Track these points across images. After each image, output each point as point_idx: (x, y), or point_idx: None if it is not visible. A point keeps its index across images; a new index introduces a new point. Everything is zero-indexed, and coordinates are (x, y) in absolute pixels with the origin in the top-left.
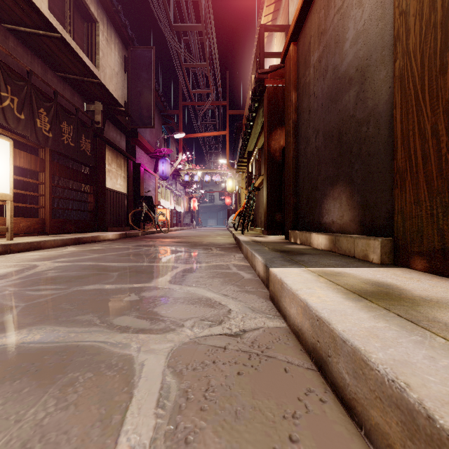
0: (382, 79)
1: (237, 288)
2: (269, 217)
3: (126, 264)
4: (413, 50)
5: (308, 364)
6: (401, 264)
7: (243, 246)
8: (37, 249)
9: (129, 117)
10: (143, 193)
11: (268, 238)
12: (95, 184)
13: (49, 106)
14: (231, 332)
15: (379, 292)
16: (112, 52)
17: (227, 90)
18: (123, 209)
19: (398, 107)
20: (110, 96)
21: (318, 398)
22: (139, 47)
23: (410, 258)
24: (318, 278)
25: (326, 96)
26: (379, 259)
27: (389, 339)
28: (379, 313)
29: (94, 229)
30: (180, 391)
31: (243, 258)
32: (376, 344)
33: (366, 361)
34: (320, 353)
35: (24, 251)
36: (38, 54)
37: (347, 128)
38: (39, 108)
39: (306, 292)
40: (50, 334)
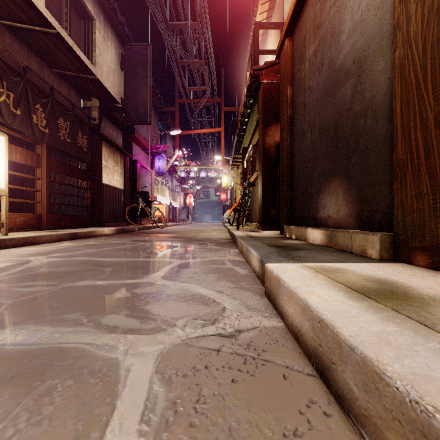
0: (380, 70)
1: (232, 284)
2: (263, 213)
3: (120, 260)
4: (414, 38)
5: (308, 369)
6: (401, 259)
7: (238, 241)
8: (32, 244)
9: (126, 114)
10: (139, 189)
11: (263, 233)
12: (91, 179)
13: (45, 102)
14: (225, 333)
15: (383, 291)
16: (109, 49)
17: (223, 87)
18: (119, 204)
19: (398, 98)
20: (106, 93)
21: (322, 411)
22: (136, 44)
23: (411, 254)
24: (317, 274)
25: (322, 90)
26: (378, 254)
27: (403, 346)
28: (387, 315)
29: (91, 225)
30: (168, 402)
31: (238, 253)
32: (389, 353)
33: (380, 375)
34: (322, 358)
35: (19, 246)
36: (35, 50)
37: (344, 121)
38: (35, 104)
39: (305, 290)
40: (32, 335)
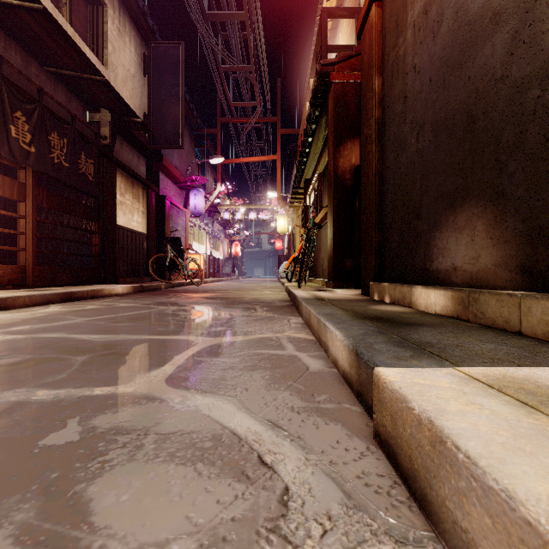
0: None
1: (298, 400)
2: (335, 264)
3: (113, 338)
4: None
5: None
6: None
7: (302, 306)
8: (1, 309)
9: (150, 134)
10: (169, 234)
11: (336, 293)
12: (101, 219)
13: (30, 109)
14: None
15: None
16: (126, 47)
17: (278, 102)
18: (141, 254)
19: None
20: (121, 101)
21: None
22: (163, 42)
23: None
24: (536, 417)
25: (439, 63)
26: None
27: None
28: None
29: (100, 280)
30: None
31: (302, 325)
32: None
33: None
34: None
35: None
36: (17, 38)
37: (488, 102)
38: (15, 110)
39: None
40: None
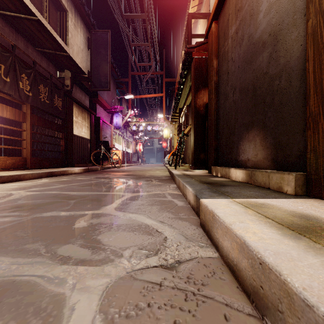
0: (293, 39)
1: (172, 215)
2: (195, 156)
3: (83, 193)
4: None
5: (248, 308)
6: (314, 195)
7: (176, 178)
8: (18, 180)
9: (91, 82)
10: (102, 139)
11: (195, 172)
12: (65, 131)
13: (29, 72)
14: (166, 264)
15: (312, 227)
16: (78, 34)
17: (164, 63)
18: (86, 150)
19: (311, 60)
20: (76, 66)
21: None
22: (99, 31)
23: (323, 190)
24: (246, 209)
25: (242, 59)
26: (293, 190)
27: None
28: None
29: (64, 165)
30: None
31: (176, 188)
32: None
33: None
34: (264, 301)
35: (7, 182)
36: (22, 33)
37: (261, 83)
38: (21, 73)
39: (240, 226)
40: None
